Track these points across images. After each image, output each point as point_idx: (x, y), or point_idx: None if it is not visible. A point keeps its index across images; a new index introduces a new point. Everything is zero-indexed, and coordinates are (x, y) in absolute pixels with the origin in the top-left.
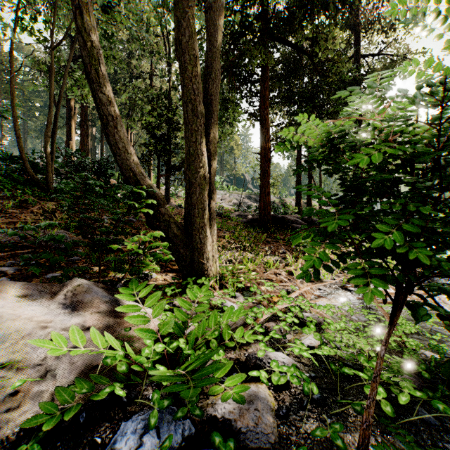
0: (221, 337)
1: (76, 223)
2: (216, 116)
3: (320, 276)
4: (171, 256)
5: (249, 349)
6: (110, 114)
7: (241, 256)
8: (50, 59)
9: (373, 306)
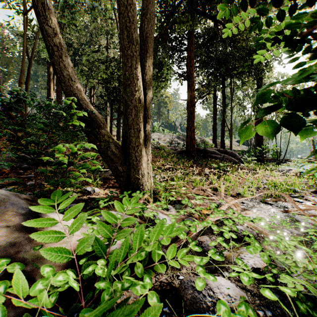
0: (151, 254)
1: (9, 135)
2: (151, 52)
3: (240, 192)
4: (100, 166)
5: (183, 268)
6: (55, 45)
7: (173, 174)
8: (23, 22)
9: (301, 219)
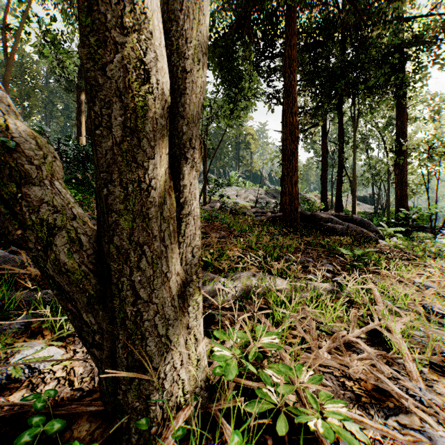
0: None
1: None
2: None
3: None
4: None
5: None
6: None
7: (268, 311)
8: None
9: None
